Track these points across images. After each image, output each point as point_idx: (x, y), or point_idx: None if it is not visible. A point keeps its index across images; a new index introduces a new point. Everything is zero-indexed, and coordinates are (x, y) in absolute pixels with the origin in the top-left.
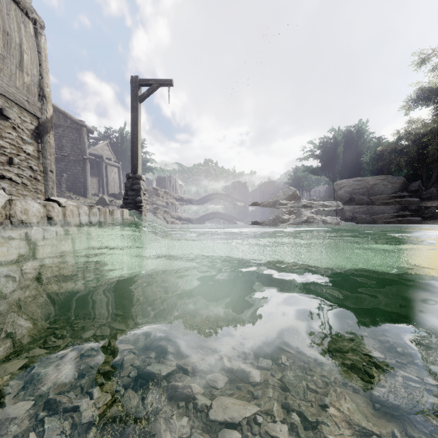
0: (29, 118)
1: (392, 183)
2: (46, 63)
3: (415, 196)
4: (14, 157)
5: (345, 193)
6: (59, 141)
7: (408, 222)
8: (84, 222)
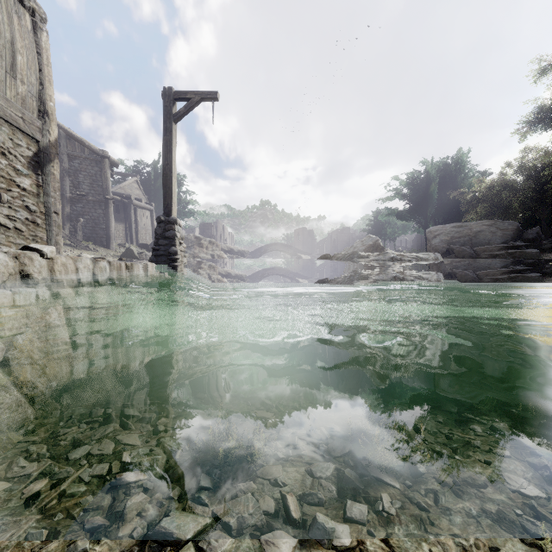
0: (24, 141)
1: (502, 230)
2: (48, 68)
3: (533, 246)
4: (4, 192)
5: (442, 243)
6: (75, 176)
7: (527, 281)
8: (85, 281)
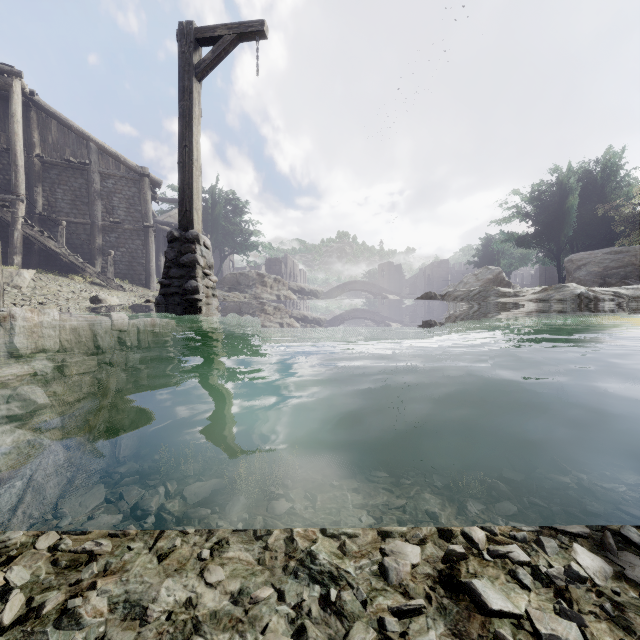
0: None
1: None
2: None
3: None
4: None
5: (590, 275)
6: (108, 200)
7: None
8: None
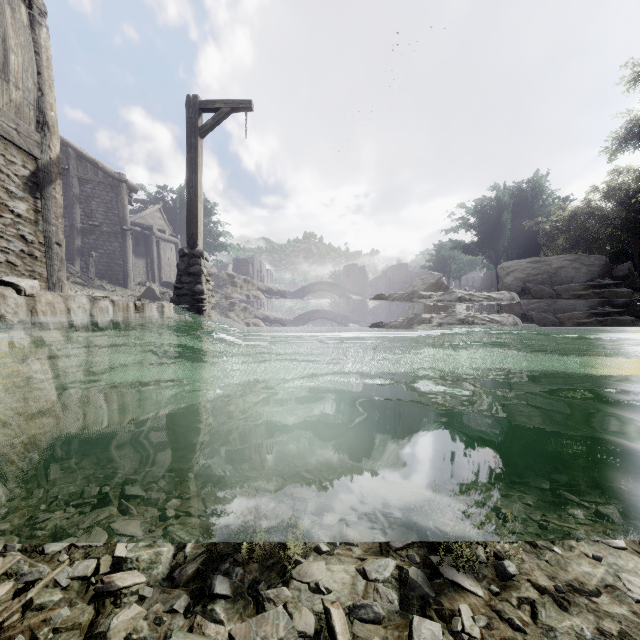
0: (19, 157)
1: (587, 266)
2: (49, 71)
3: (624, 284)
4: None
5: (516, 281)
6: (87, 203)
7: (619, 325)
8: (80, 324)
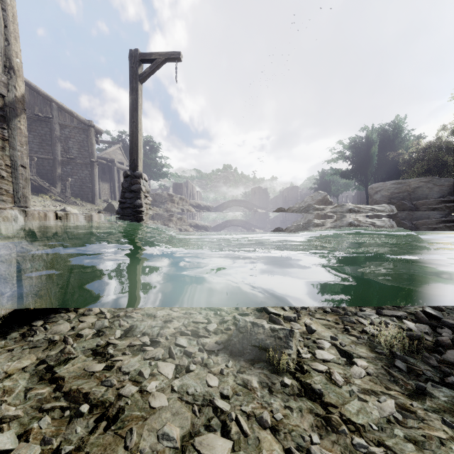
0: None
1: (439, 186)
2: (14, 25)
3: None
4: None
5: (382, 197)
6: (65, 142)
7: None
8: None
